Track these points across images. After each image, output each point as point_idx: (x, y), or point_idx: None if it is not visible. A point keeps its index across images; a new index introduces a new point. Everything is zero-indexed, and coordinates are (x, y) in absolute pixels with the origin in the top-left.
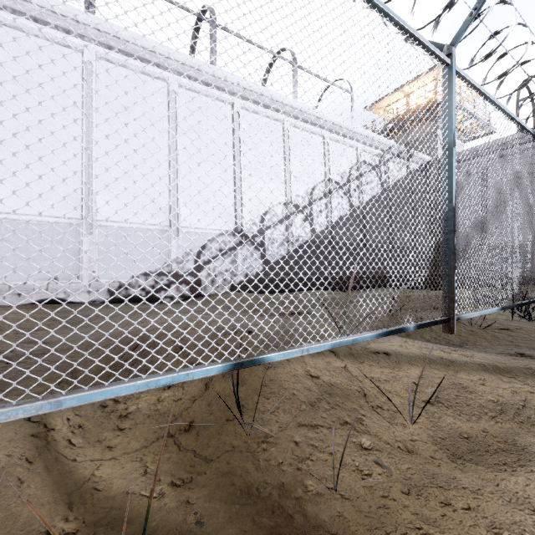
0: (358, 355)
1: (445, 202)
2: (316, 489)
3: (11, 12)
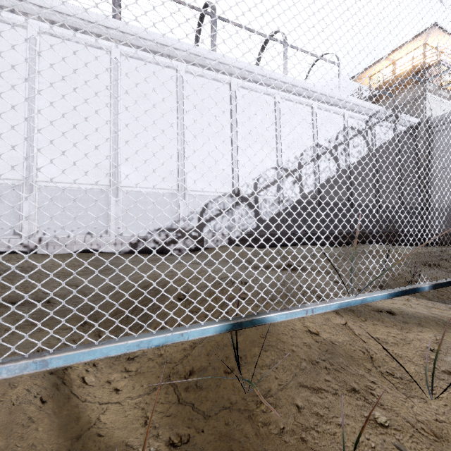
0: (358, 313)
1: None
2: None
3: (59, 25)
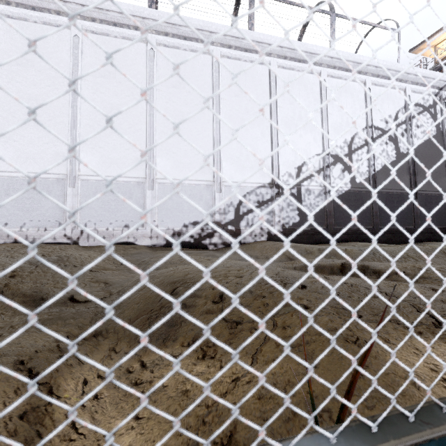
0: None
1: None
2: None
3: (99, 22)
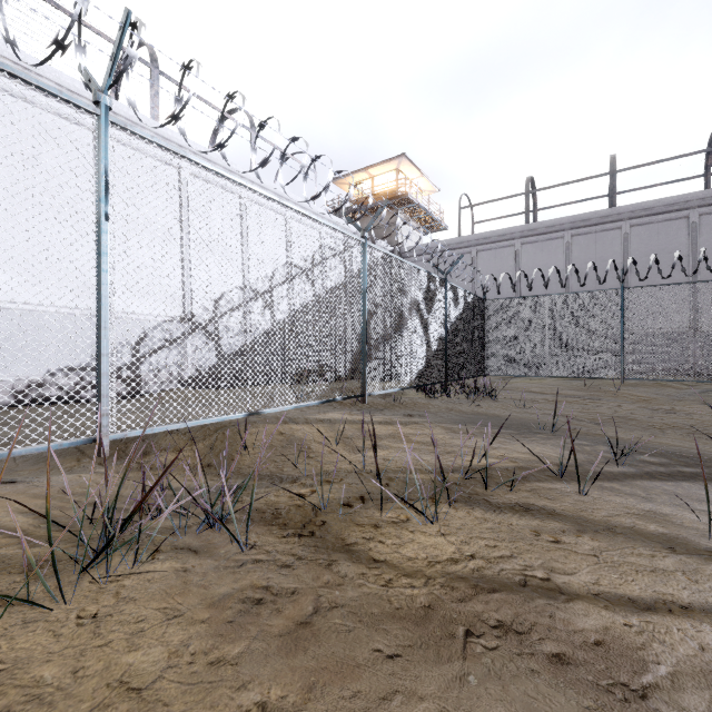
0: (311, 421)
1: (362, 324)
2: (288, 469)
3: None
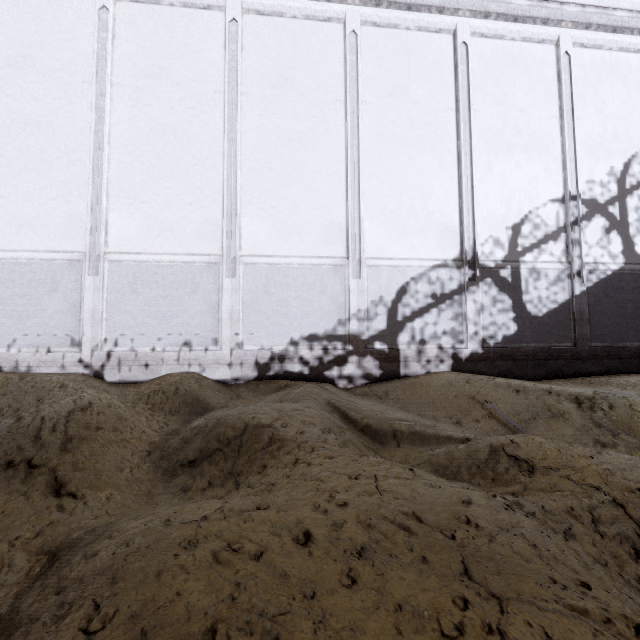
0: None
1: None
2: None
3: None
